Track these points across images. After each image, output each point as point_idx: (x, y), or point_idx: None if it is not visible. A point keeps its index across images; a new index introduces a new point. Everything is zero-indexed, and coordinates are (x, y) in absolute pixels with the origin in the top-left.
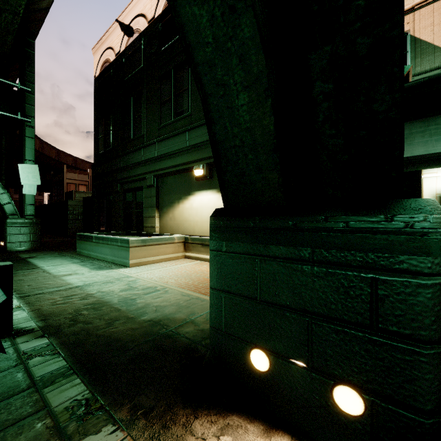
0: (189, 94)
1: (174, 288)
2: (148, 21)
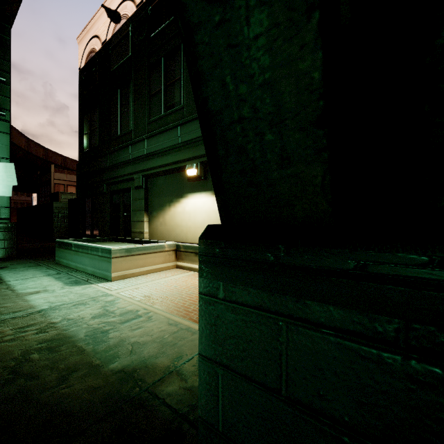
0: (181, 85)
1: (160, 312)
2: (136, 5)
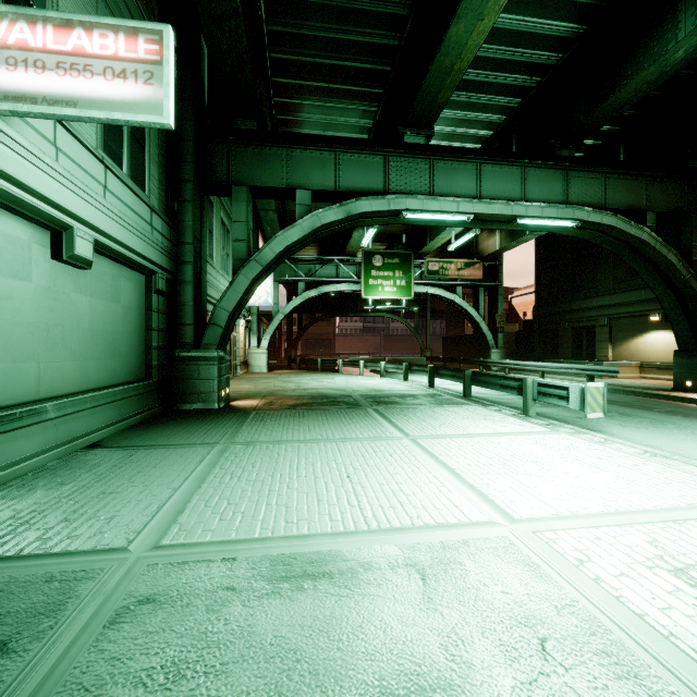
0: None
1: (645, 384)
2: None
